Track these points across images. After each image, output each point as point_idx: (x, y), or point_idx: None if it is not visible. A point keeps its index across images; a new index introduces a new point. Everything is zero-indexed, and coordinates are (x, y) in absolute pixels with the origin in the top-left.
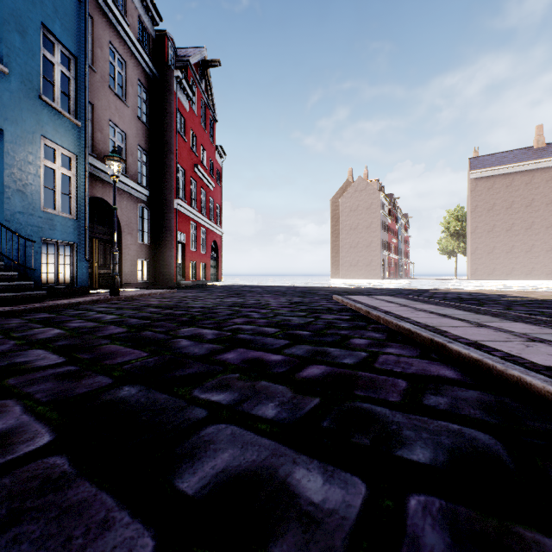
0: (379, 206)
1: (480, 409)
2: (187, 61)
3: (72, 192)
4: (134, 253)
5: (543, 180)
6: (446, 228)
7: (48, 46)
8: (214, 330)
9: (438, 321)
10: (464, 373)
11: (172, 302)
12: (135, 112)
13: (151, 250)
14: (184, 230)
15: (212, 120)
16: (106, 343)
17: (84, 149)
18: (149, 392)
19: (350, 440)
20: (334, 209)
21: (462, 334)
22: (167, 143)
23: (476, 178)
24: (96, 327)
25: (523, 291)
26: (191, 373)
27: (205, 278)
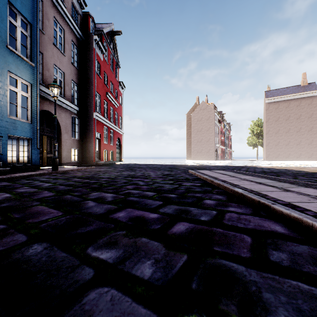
0: (214, 118)
1: (316, 265)
2: (102, 31)
3: (28, 107)
4: (69, 144)
5: (306, 104)
6: (252, 131)
7: (14, 16)
8: (113, 194)
9: (258, 187)
10: (289, 228)
11: (90, 174)
12: (70, 60)
13: (80, 143)
14: (100, 131)
15: (117, 66)
16: (36, 205)
17: (36, 80)
18: (52, 250)
19: (218, 307)
20: (188, 119)
21: (277, 196)
22: (90, 79)
23: (269, 103)
24: (34, 192)
25: (299, 167)
26: (89, 230)
27: (113, 159)
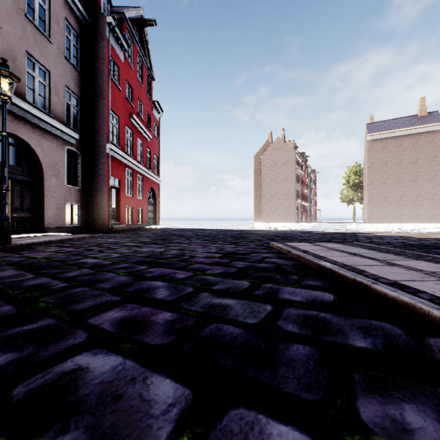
0: (294, 162)
1: None
2: (122, 14)
3: None
4: (60, 196)
5: (426, 142)
6: (347, 181)
7: None
8: None
9: None
10: None
11: (69, 254)
12: (62, 52)
13: (82, 194)
14: (118, 176)
15: (149, 77)
16: None
17: None
18: None
19: None
20: (256, 164)
21: None
22: (99, 88)
23: (372, 140)
24: None
25: None
26: None
27: (142, 221)
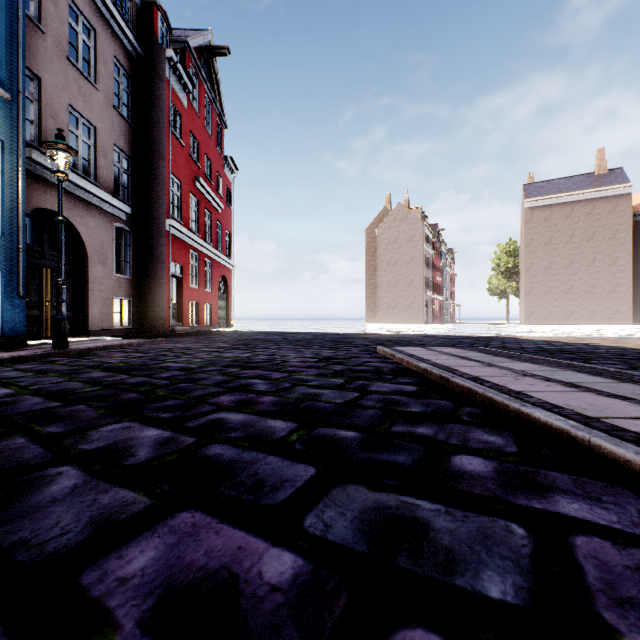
0: (421, 238)
1: None
2: (185, 42)
3: None
4: (107, 289)
5: (606, 211)
6: (497, 265)
7: None
8: (164, 430)
9: (585, 401)
10: None
11: (143, 359)
12: (110, 100)
13: (134, 286)
14: (180, 261)
15: (220, 124)
16: None
17: (17, 134)
18: None
19: None
20: (369, 241)
21: None
22: (157, 145)
23: (532, 208)
24: None
25: (608, 339)
26: None
27: (211, 322)
